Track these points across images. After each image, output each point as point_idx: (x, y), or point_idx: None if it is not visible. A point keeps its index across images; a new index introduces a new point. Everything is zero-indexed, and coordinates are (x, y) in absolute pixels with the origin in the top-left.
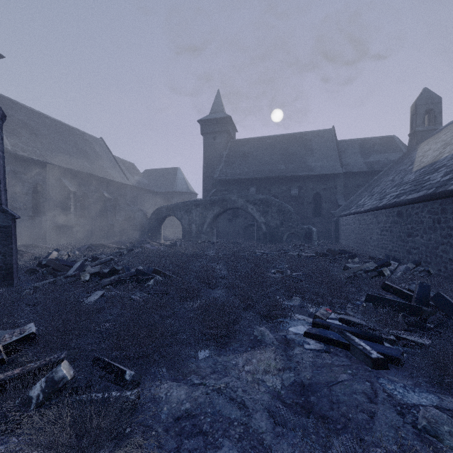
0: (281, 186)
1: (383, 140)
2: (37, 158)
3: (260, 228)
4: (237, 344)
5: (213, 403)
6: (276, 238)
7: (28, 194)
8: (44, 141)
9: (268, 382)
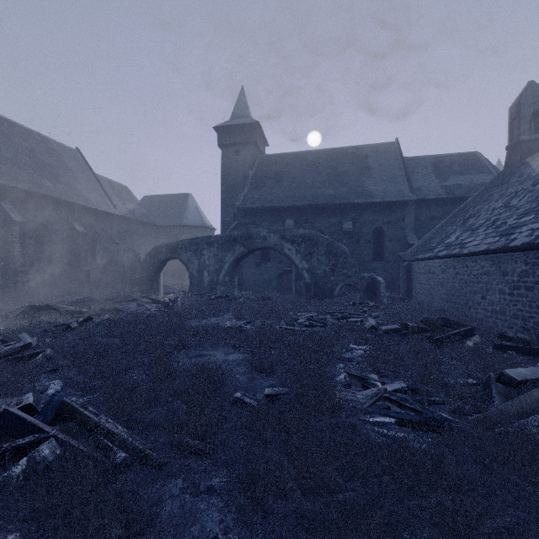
0: (329, 218)
1: (464, 158)
2: None
3: (302, 277)
4: None
5: None
6: (324, 291)
7: None
8: None
9: None
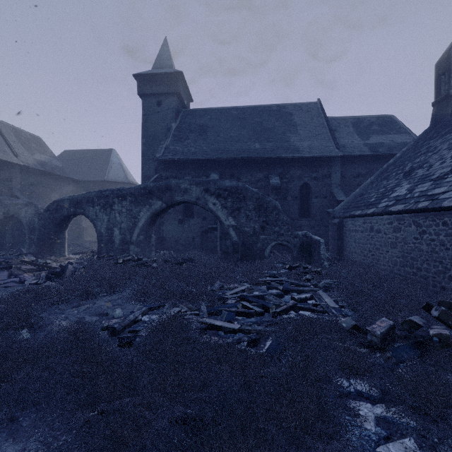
0: (255, 172)
1: (381, 119)
2: None
3: (228, 235)
4: None
5: None
6: (253, 251)
7: None
8: None
9: None
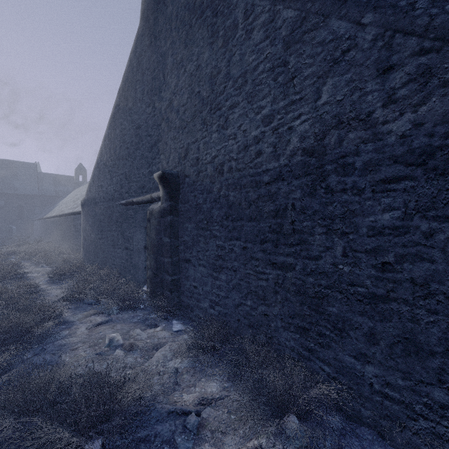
0: None
1: (69, 178)
2: None
3: None
4: None
5: None
6: None
7: None
8: None
9: None
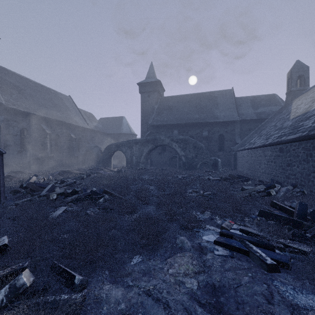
0: (195, 129)
1: (268, 97)
2: (24, 109)
3: (181, 159)
4: (163, 250)
5: (143, 303)
6: (192, 166)
7: (17, 135)
8: (28, 97)
9: (187, 284)
